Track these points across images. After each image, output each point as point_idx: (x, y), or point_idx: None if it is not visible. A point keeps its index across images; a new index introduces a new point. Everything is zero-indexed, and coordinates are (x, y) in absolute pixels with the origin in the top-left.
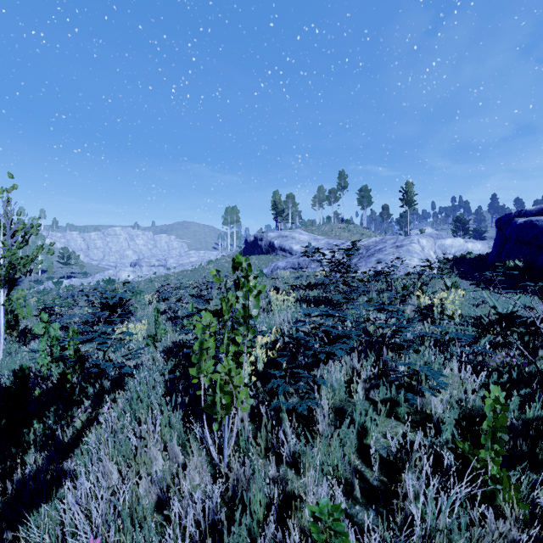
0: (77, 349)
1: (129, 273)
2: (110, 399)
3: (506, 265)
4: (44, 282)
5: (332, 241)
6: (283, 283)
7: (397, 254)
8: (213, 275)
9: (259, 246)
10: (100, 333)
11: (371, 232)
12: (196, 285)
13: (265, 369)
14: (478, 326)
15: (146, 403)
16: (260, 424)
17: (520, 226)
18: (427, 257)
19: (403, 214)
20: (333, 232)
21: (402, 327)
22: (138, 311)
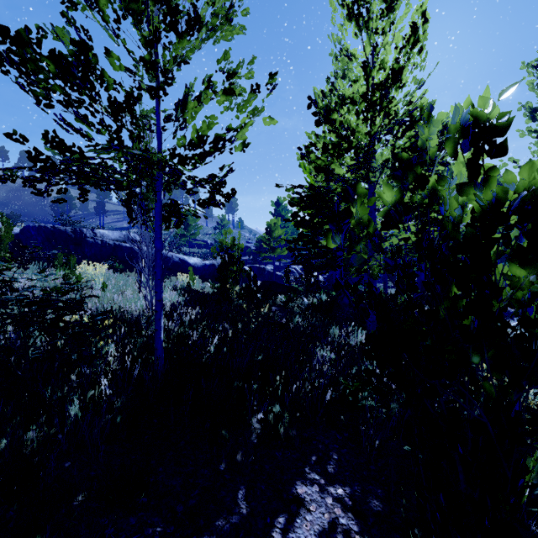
0: None
1: None
2: None
3: None
4: None
5: None
6: None
7: None
8: None
9: None
10: None
11: None
12: None
13: None
14: None
15: None
16: None
17: None
18: None
19: None
20: None
21: None
22: None
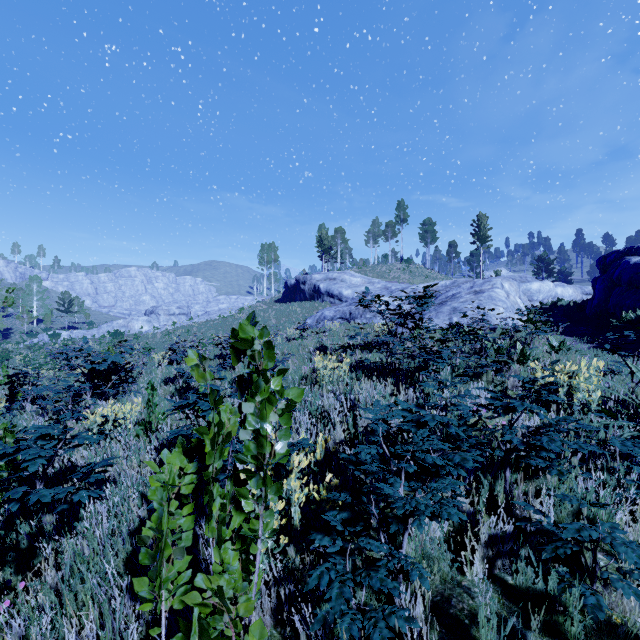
0: (10, 459)
1: (143, 323)
2: (52, 547)
3: (624, 318)
4: (38, 335)
5: (390, 284)
6: (332, 339)
7: (477, 302)
8: (191, 366)
9: (301, 291)
10: (38, 437)
11: (436, 273)
12: (220, 341)
13: (307, 507)
14: (632, 418)
15: (90, 582)
16: (296, 639)
17: (636, 266)
18: (513, 305)
19: (474, 252)
20: (391, 274)
21: (537, 435)
22: (143, 377)
